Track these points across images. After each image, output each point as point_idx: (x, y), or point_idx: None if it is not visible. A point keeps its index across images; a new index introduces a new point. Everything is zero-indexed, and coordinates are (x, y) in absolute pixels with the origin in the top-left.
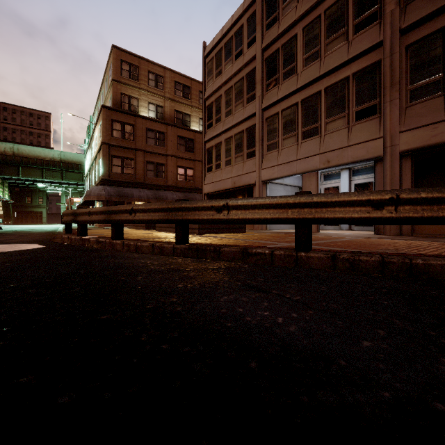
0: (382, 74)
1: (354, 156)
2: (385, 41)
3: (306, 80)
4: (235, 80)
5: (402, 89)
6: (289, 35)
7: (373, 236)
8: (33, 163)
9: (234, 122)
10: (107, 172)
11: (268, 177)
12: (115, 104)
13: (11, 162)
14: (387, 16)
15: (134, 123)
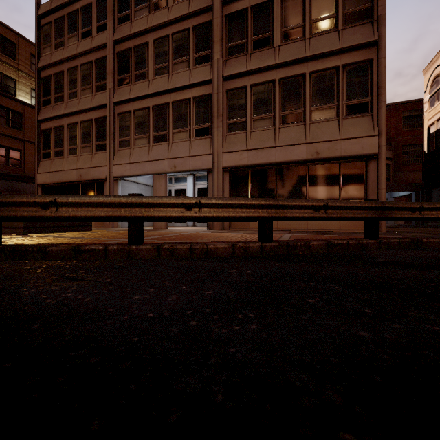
0: (213, 105)
1: (194, 165)
2: (214, 80)
3: (156, 89)
4: (81, 60)
5: (224, 121)
6: (141, 39)
7: (205, 231)
8: None
9: (80, 108)
10: None
11: (120, 174)
12: None
13: None
14: (215, 62)
15: None
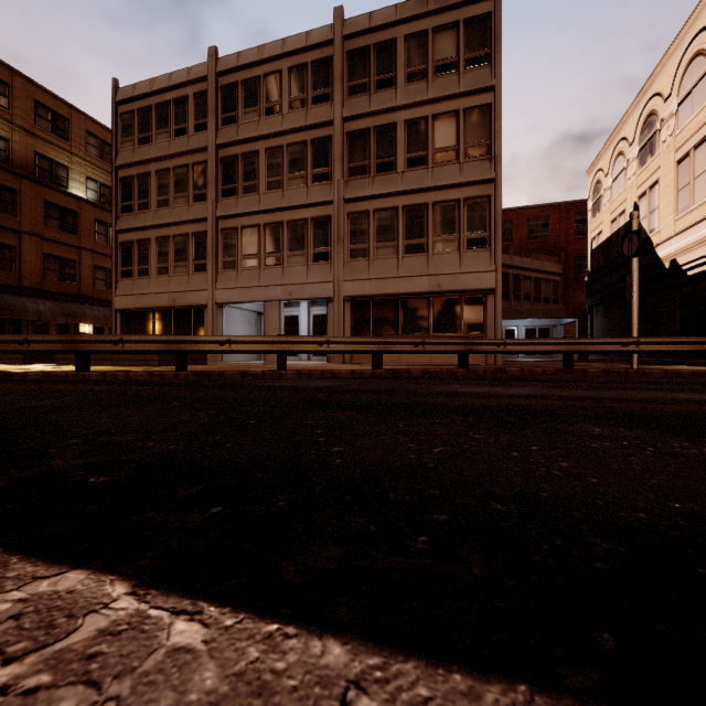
0: (333, 228)
1: (312, 293)
2: (334, 202)
3: (269, 205)
4: (175, 162)
5: (346, 246)
6: (251, 147)
7: (325, 364)
8: None
9: (174, 219)
10: None
11: (225, 300)
12: None
13: None
14: (336, 183)
15: None
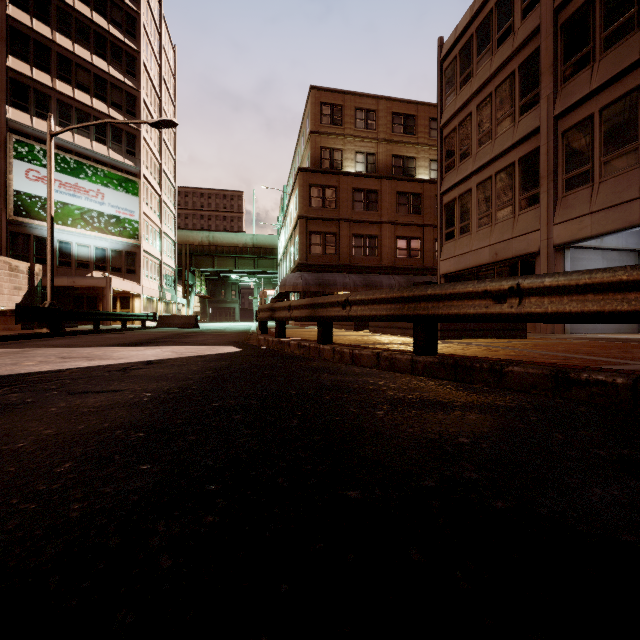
0: None
1: None
2: None
3: None
4: (497, 81)
5: None
6: None
7: None
8: (227, 252)
9: (495, 152)
10: (304, 255)
11: (569, 238)
12: (313, 164)
13: (207, 252)
14: None
15: (337, 184)
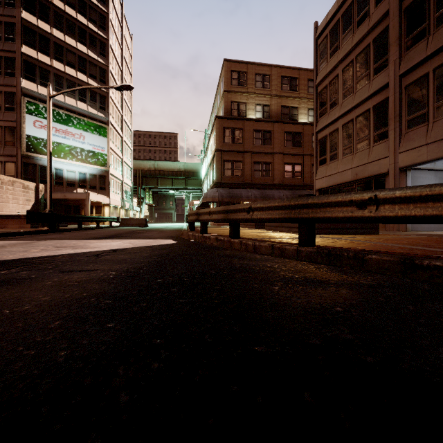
0: None
1: None
2: None
3: None
4: (357, 51)
5: None
6: None
7: None
8: (167, 175)
9: (356, 102)
10: (219, 176)
11: (410, 162)
12: (226, 113)
13: (153, 175)
14: None
15: (242, 127)
